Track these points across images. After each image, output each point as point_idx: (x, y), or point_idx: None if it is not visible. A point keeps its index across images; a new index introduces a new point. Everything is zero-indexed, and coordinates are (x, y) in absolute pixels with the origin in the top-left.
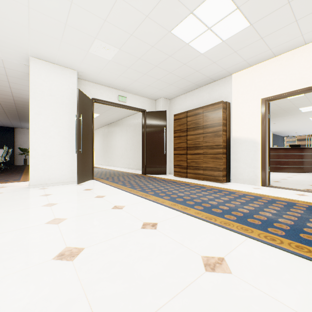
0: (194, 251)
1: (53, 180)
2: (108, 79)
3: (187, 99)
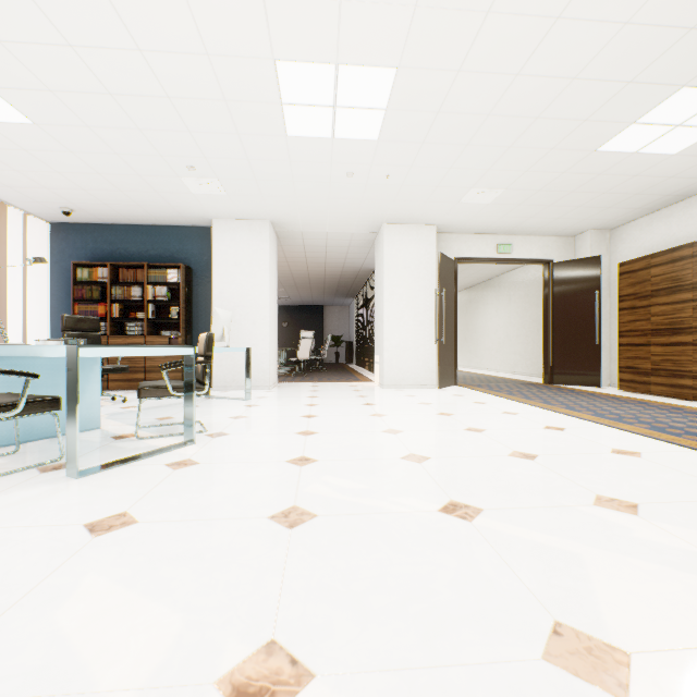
0: (605, 446)
1: (408, 380)
2: (481, 225)
3: (654, 225)
